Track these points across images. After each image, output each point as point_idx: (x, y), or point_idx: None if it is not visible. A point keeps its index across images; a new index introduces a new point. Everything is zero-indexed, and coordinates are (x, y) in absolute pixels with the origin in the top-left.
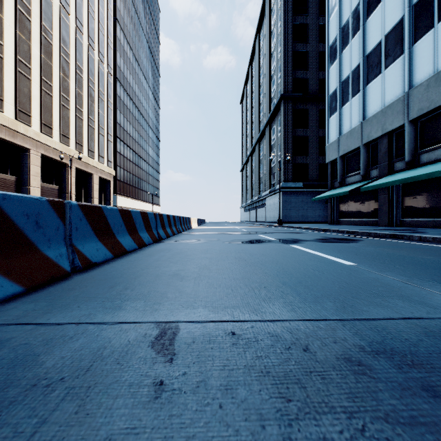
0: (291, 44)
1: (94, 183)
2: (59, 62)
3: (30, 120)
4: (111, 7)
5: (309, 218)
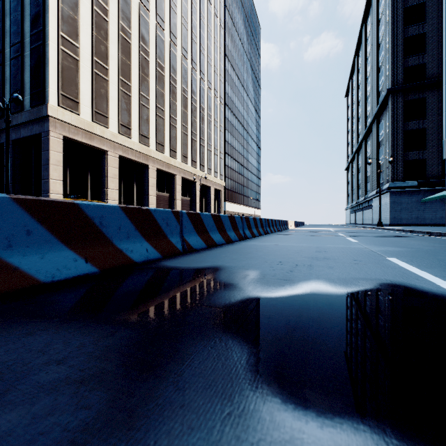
0: (401, 31)
1: (211, 194)
2: (191, 109)
3: (176, 155)
4: (222, 50)
5: (426, 220)
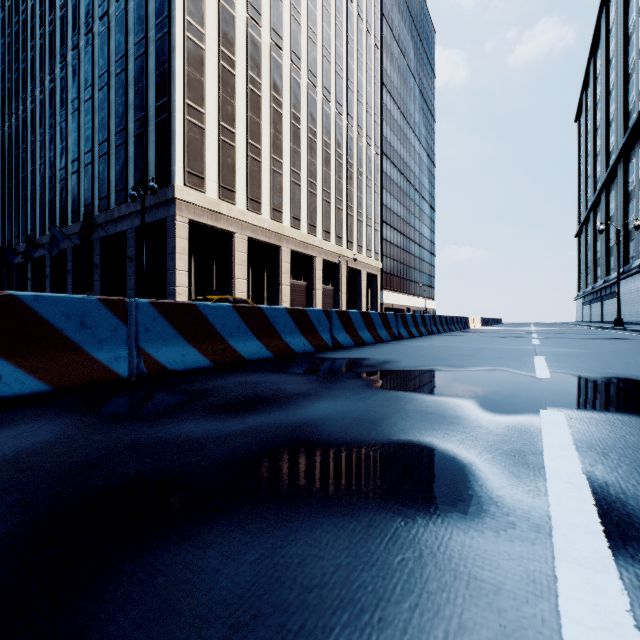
0: None
1: (362, 280)
2: (335, 167)
3: (316, 230)
4: (377, 79)
5: None
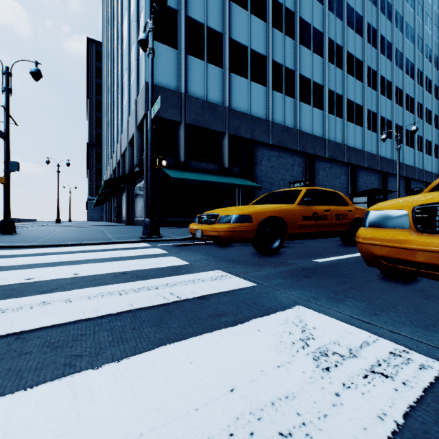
0: (95, 112)
1: None
2: None
3: None
4: None
5: None
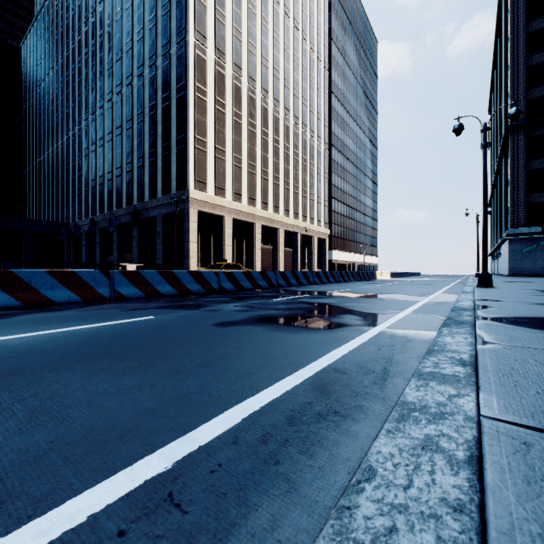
0: (522, 61)
1: (314, 243)
2: (293, 163)
3: (279, 210)
4: (326, 92)
5: None
